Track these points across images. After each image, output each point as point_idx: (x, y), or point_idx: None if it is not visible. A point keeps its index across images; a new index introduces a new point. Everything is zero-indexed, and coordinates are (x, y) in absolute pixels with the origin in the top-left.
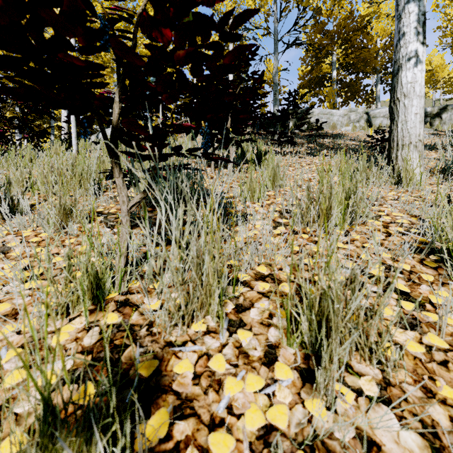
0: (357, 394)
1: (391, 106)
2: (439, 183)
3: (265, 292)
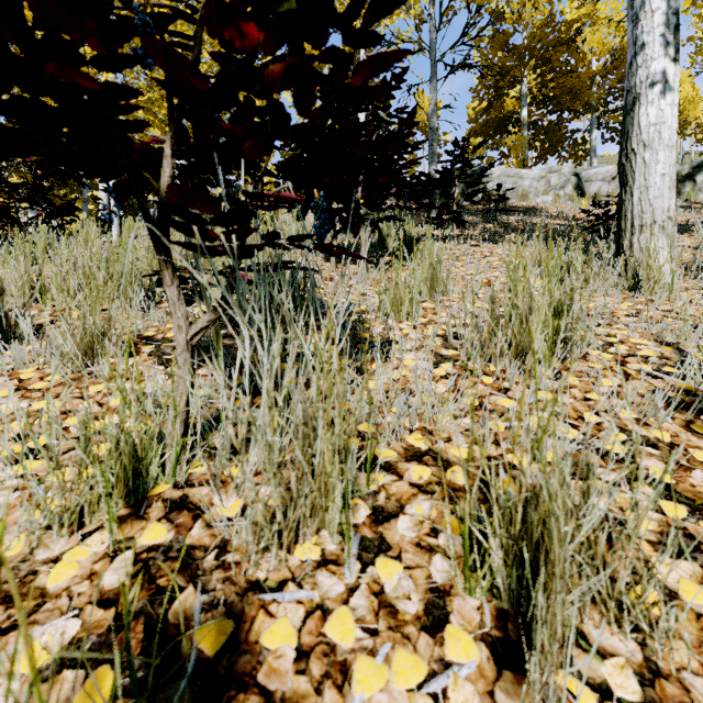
0: (599, 696)
1: (622, 163)
2: (702, 288)
3: (422, 484)
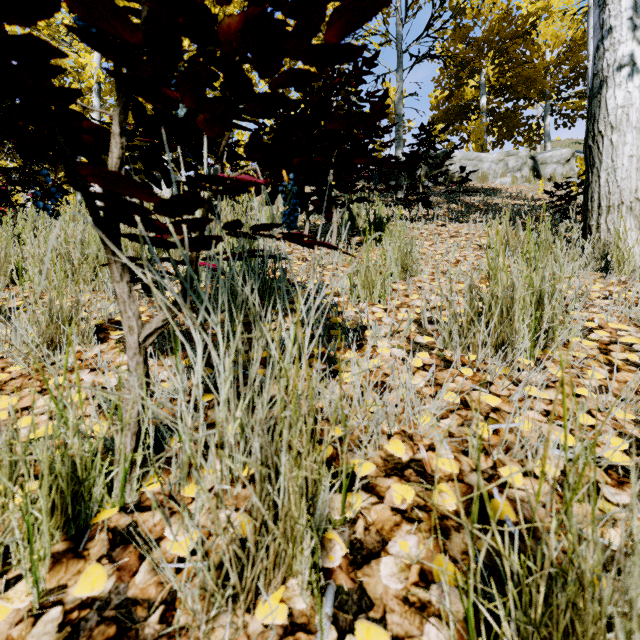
0: None
1: (589, 145)
2: None
3: (406, 508)
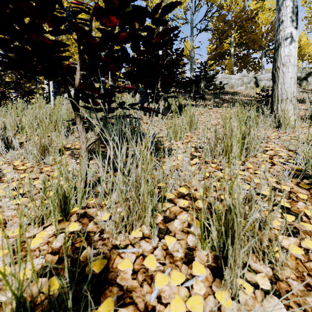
0: (254, 287)
1: (273, 72)
2: (308, 127)
3: (184, 207)
